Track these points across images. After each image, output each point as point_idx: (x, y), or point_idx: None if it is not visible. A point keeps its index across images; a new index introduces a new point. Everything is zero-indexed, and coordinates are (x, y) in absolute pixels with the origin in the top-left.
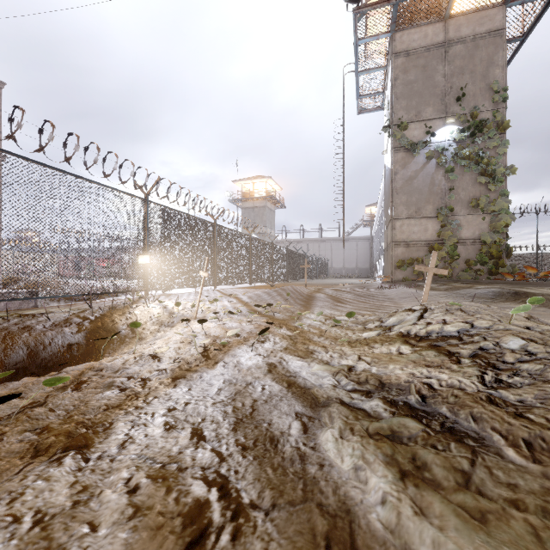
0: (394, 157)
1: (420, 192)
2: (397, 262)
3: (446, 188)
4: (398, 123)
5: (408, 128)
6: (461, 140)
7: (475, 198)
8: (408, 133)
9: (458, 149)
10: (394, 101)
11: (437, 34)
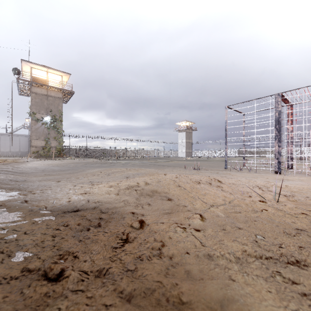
0: (31, 121)
1: (40, 133)
2: (32, 152)
3: (47, 133)
4: (33, 112)
5: (36, 114)
6: (51, 121)
7: (55, 136)
8: (36, 116)
9: (50, 124)
10: (31, 105)
11: (45, 92)
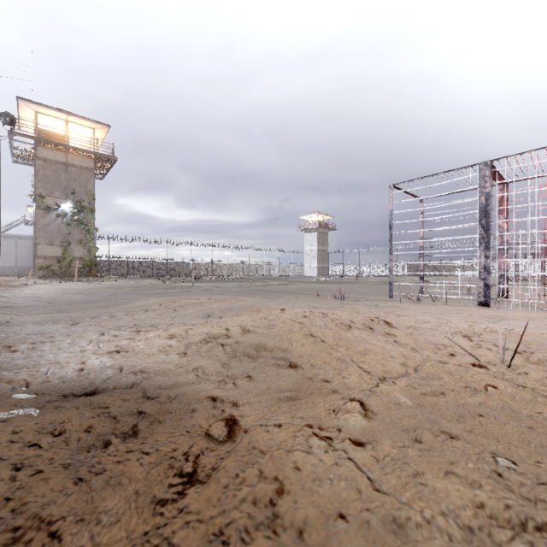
0: (37, 211)
1: (53, 232)
2: (39, 267)
3: (67, 233)
4: (40, 194)
5: (46, 198)
6: (74, 212)
7: (81, 239)
8: (46, 201)
9: (73, 216)
10: (37, 182)
11: (63, 158)
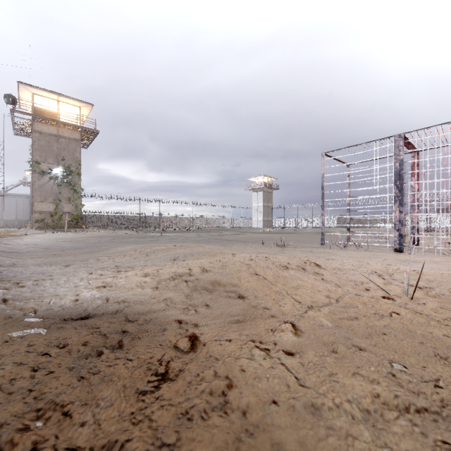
0: (34, 175)
1: (47, 192)
2: (35, 220)
3: (58, 192)
4: (36, 161)
5: (41, 164)
6: (64, 175)
7: (70, 197)
8: (41, 166)
9: (63, 178)
10: (34, 151)
11: (55, 131)
